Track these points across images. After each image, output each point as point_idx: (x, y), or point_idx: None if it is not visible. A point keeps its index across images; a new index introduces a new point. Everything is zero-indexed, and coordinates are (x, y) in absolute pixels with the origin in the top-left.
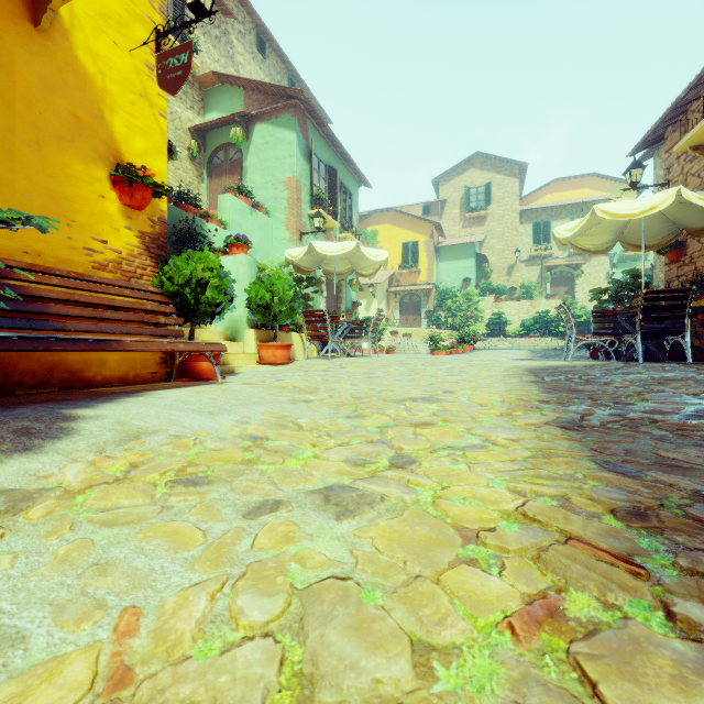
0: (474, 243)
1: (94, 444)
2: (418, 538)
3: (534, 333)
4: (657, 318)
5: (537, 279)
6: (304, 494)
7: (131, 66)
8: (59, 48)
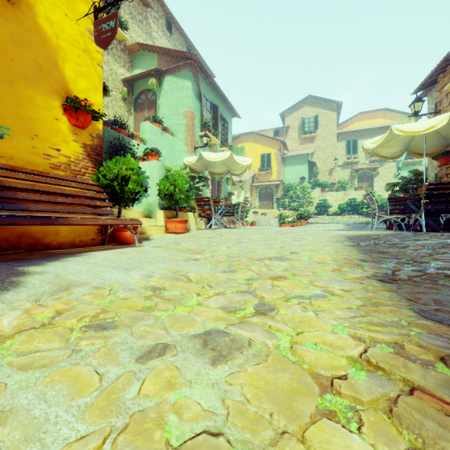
0: (307, 154)
1: (33, 295)
2: (281, 386)
3: (346, 213)
4: (435, 202)
5: (348, 178)
6: (187, 338)
7: (77, 31)
8: (26, 17)
